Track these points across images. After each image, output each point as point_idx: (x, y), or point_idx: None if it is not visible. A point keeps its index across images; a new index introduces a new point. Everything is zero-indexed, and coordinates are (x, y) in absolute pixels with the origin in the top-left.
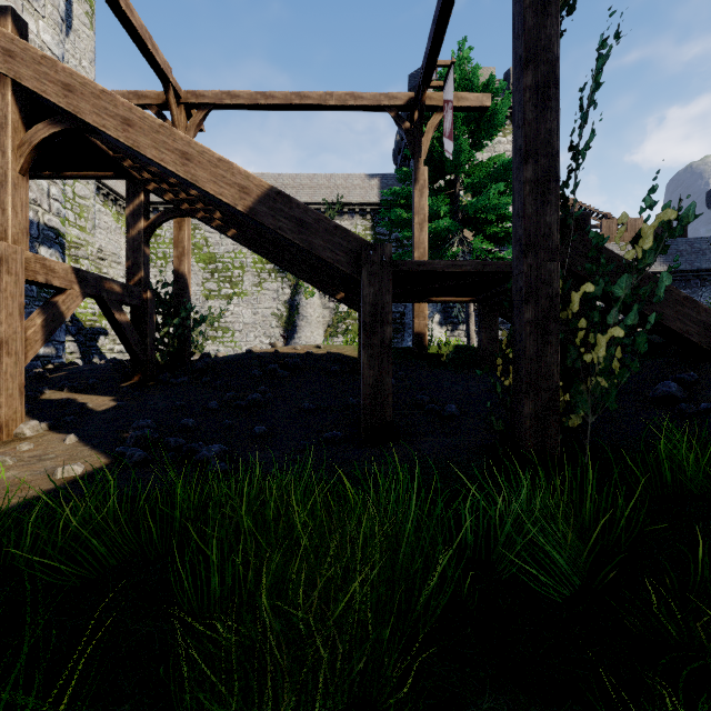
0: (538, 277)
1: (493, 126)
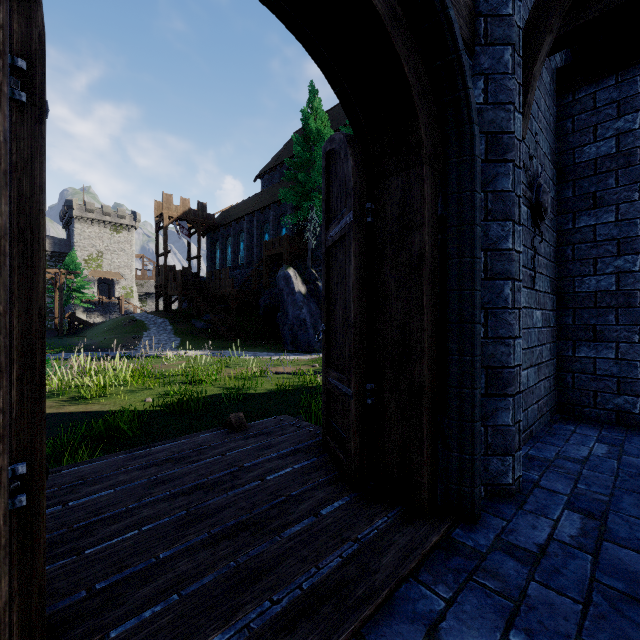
0: (61, 322)
1: (80, 275)
